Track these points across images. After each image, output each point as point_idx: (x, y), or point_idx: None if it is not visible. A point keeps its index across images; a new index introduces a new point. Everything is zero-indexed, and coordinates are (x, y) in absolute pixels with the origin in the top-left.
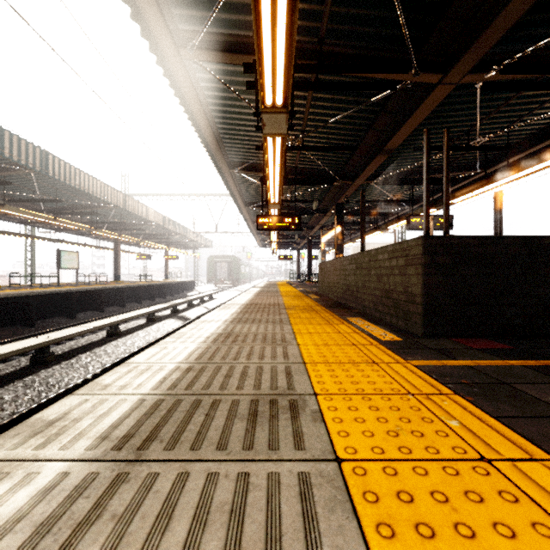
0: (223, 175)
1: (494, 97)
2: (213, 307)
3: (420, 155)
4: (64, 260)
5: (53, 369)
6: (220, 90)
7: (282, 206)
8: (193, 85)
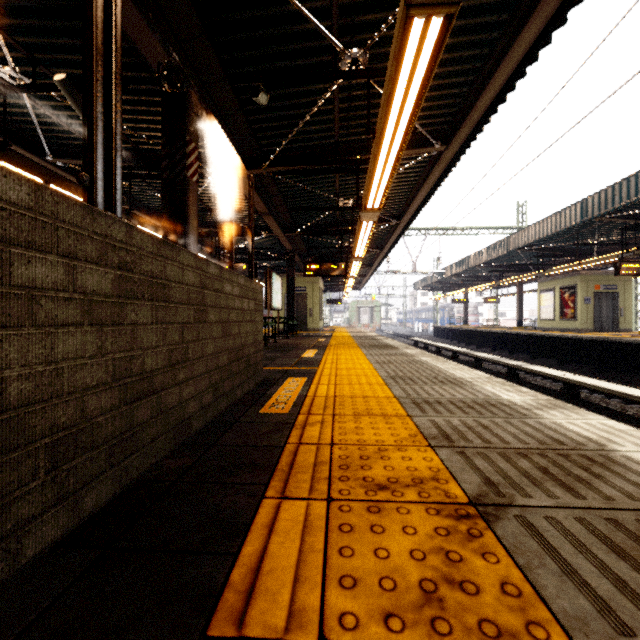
0: None
1: None
2: None
3: None
4: None
5: None
6: None
7: None
8: None
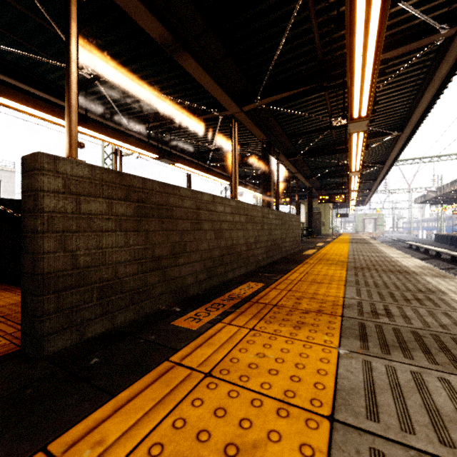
0: None
1: (152, 83)
2: None
3: None
4: None
5: None
6: None
7: None
8: None
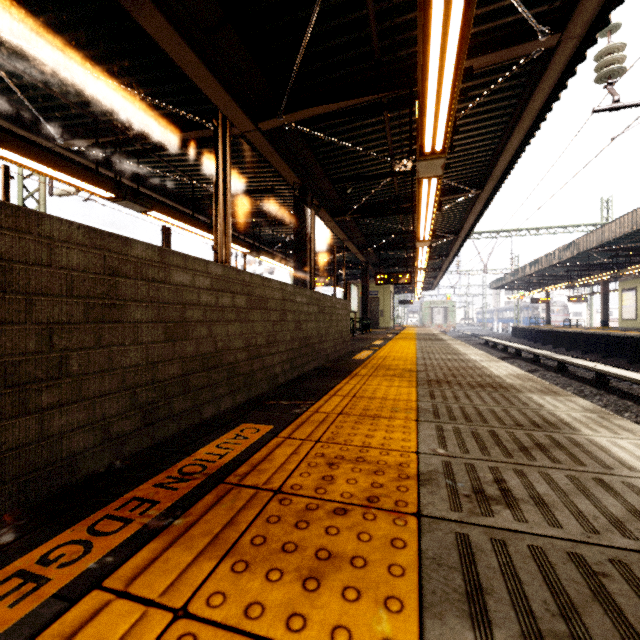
0: None
1: (93, 58)
2: None
3: None
4: None
5: None
6: None
7: None
8: None
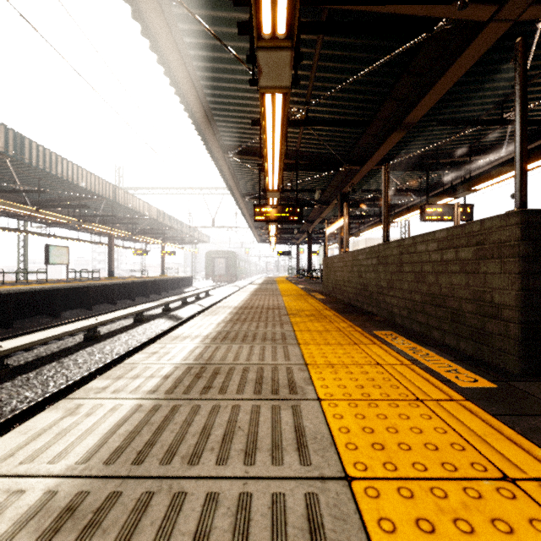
0: (216, 161)
1: None
2: (209, 304)
3: (439, 134)
4: (53, 256)
5: (2, 387)
6: (208, 48)
7: (281, 198)
8: (175, 40)
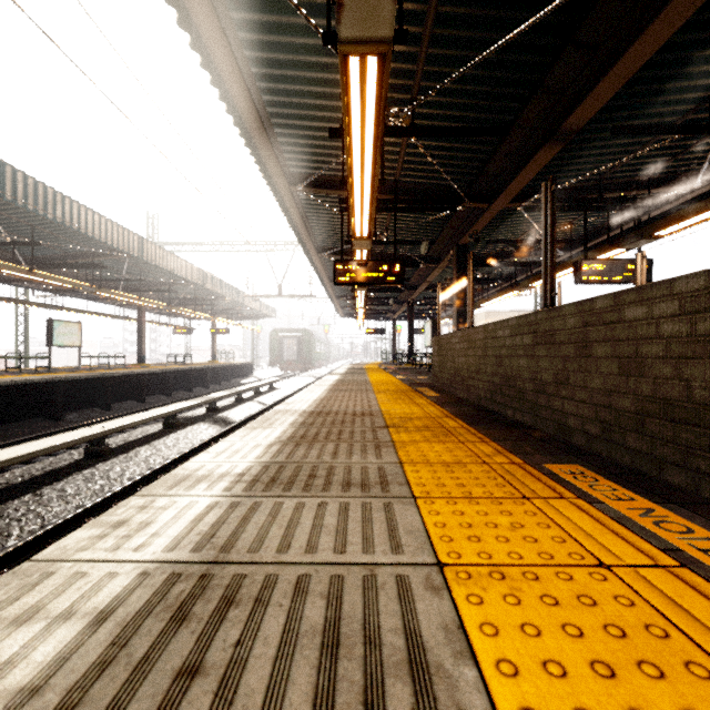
0: (279, 197)
1: None
2: (272, 402)
3: (607, 154)
4: (59, 334)
5: None
6: (260, 6)
7: (372, 253)
8: None
